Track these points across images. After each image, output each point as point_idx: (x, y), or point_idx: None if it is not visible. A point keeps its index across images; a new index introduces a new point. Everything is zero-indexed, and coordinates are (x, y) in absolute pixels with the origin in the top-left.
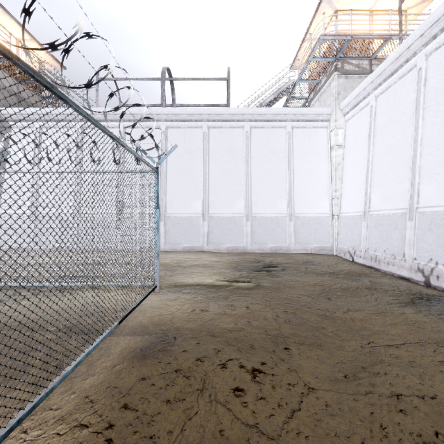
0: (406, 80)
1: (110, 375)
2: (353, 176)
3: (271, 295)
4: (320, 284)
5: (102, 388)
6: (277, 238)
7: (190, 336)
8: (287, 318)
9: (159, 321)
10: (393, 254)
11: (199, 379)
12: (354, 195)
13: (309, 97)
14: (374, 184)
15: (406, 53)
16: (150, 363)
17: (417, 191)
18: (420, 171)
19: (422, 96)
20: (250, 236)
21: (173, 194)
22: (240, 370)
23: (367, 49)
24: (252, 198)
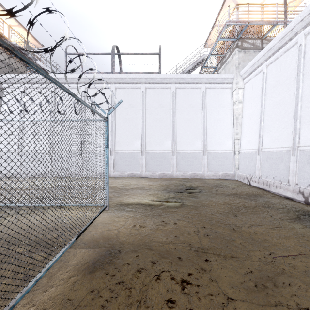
0: (289, 53)
1: (66, 287)
2: (250, 123)
3: (192, 212)
4: (228, 203)
5: (57, 301)
6: (194, 168)
7: (131, 249)
8: (206, 232)
9: (107, 235)
10: (280, 180)
11: (138, 291)
12: (250, 137)
13: (217, 67)
14: (265, 129)
15: (289, 34)
16: (98, 275)
17: (298, 134)
18: (301, 119)
19: (302, 65)
20: (175, 166)
21: (120, 136)
22: (171, 281)
23: (259, 32)
24: (177, 139)
